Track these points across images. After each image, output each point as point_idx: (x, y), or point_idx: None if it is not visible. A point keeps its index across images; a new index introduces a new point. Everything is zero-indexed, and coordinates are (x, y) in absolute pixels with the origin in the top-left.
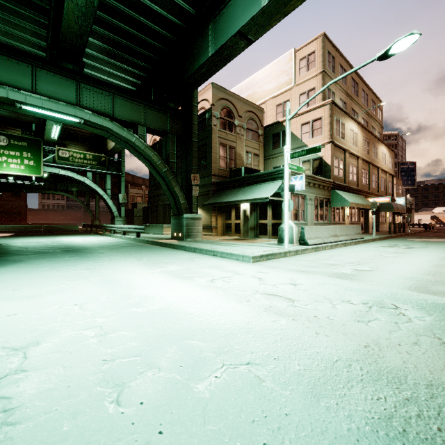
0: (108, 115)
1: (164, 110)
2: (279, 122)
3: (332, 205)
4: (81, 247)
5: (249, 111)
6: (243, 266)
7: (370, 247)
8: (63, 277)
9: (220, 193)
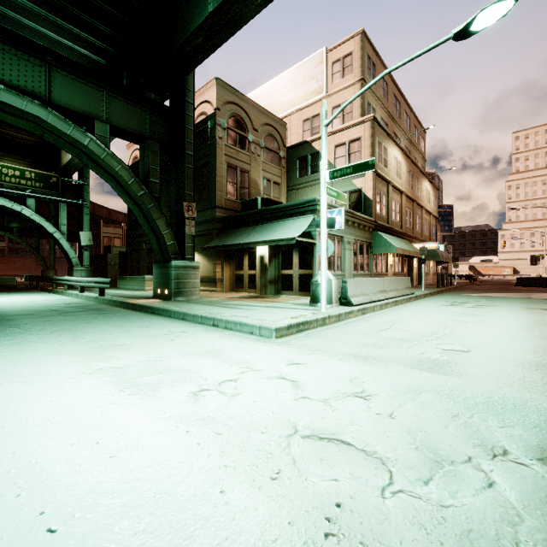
0: (39, 97)
1: (141, 104)
2: (306, 142)
3: (373, 251)
4: None
5: (267, 124)
6: (261, 349)
7: (431, 307)
8: None
9: (227, 233)
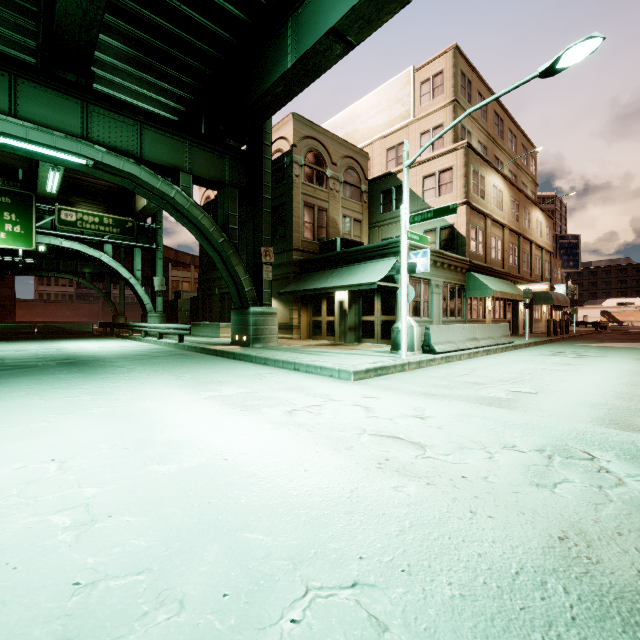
0: (132, 154)
1: (220, 151)
2: (391, 174)
3: (467, 294)
4: (89, 357)
5: (347, 157)
6: (340, 387)
7: (526, 356)
8: (46, 409)
9: (304, 276)
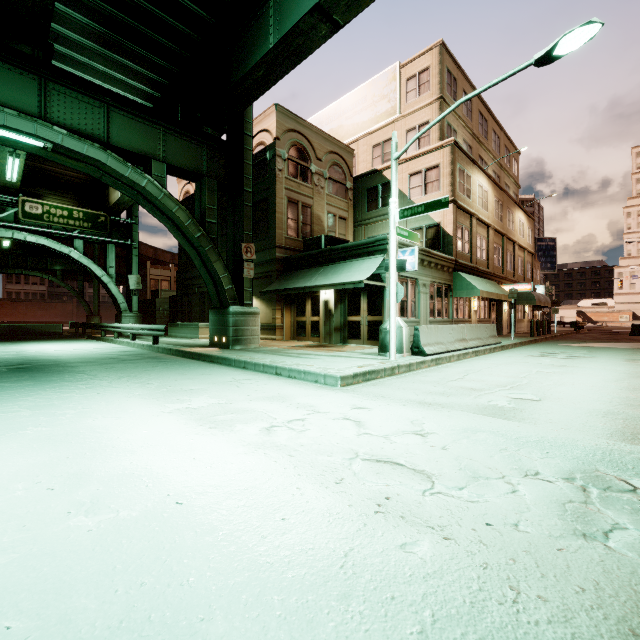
0: (98, 139)
1: (197, 140)
2: (376, 171)
3: (453, 294)
4: (49, 361)
5: (332, 152)
6: (326, 396)
7: (516, 358)
8: None
9: (288, 275)
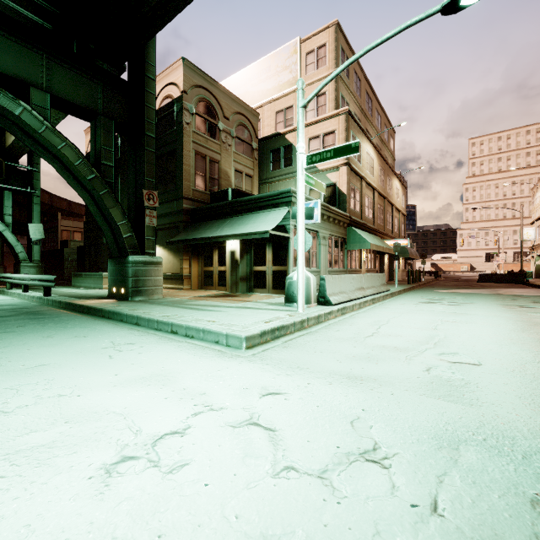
0: None
1: (91, 75)
2: (279, 134)
3: (348, 247)
4: None
5: (239, 113)
6: (226, 370)
7: (411, 305)
8: None
9: (195, 226)
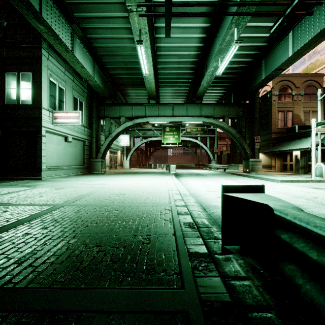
0: (211, 116)
1: (238, 105)
2: None
3: None
4: (201, 173)
5: (306, 81)
6: (270, 183)
7: None
8: (204, 180)
9: (277, 144)
